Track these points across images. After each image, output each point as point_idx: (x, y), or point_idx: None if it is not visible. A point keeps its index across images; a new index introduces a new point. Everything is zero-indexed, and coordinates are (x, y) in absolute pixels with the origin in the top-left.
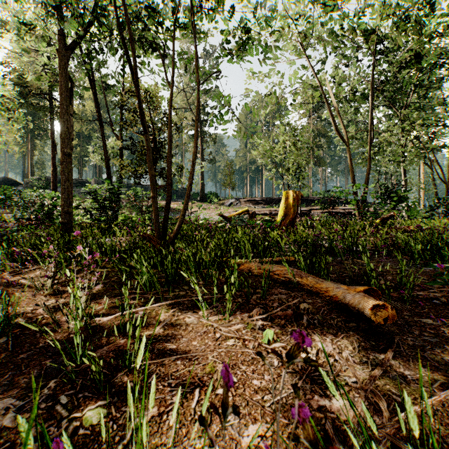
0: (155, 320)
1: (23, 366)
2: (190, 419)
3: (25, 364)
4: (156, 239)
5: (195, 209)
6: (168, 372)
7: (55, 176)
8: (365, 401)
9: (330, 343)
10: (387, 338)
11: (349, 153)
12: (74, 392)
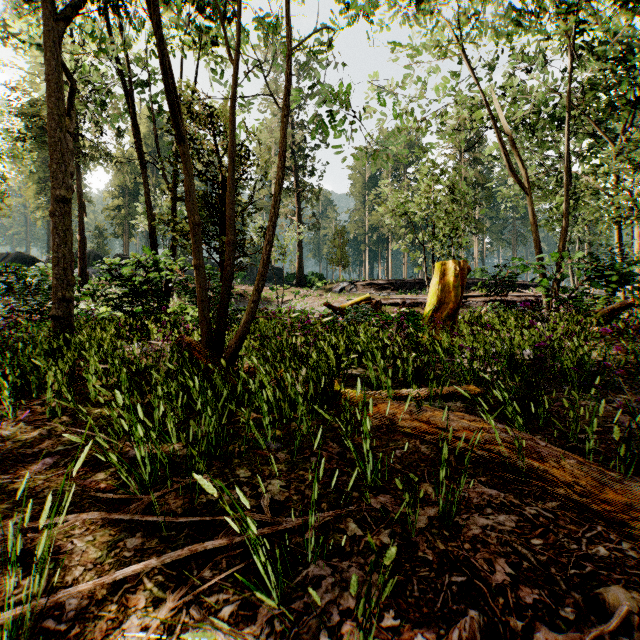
0: None
1: None
2: None
3: None
4: (203, 348)
5: (289, 297)
6: None
7: (84, 249)
8: None
9: None
10: None
11: (531, 207)
12: None
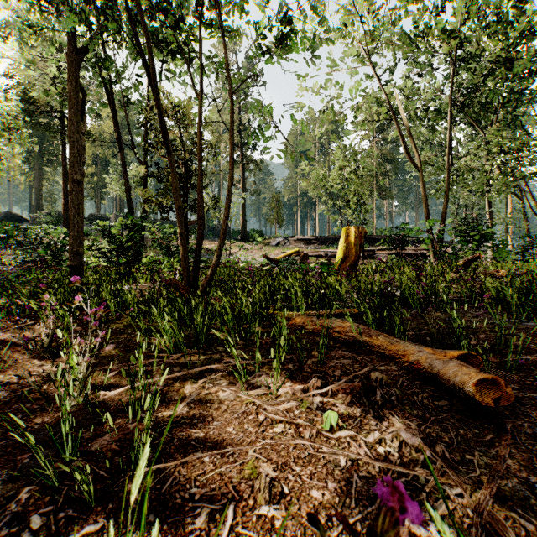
0: (178, 395)
1: None
2: None
3: None
4: (185, 286)
5: (235, 250)
6: (191, 476)
7: (67, 210)
8: (482, 532)
9: (416, 431)
10: (494, 423)
11: (421, 182)
12: (54, 508)
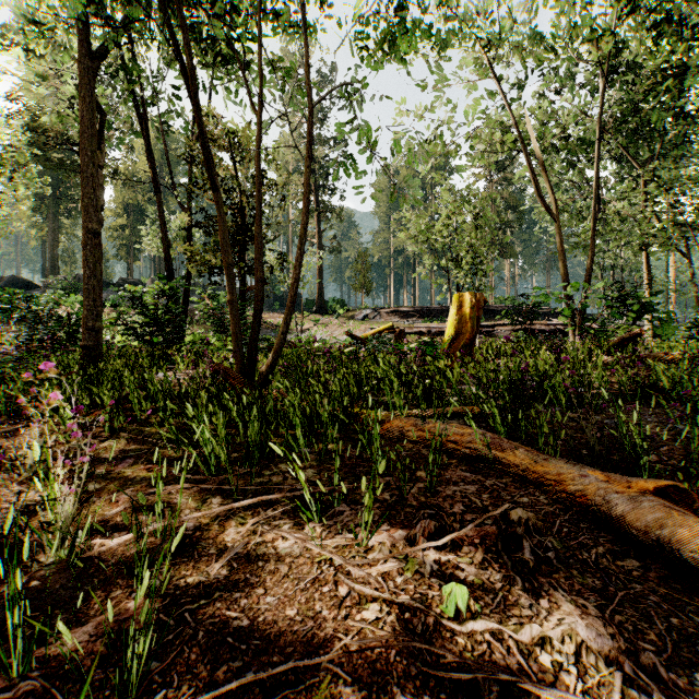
0: (215, 546)
1: None
2: None
3: None
4: (237, 375)
5: (309, 325)
6: None
7: None
8: None
9: (598, 620)
10: None
11: (557, 234)
12: None
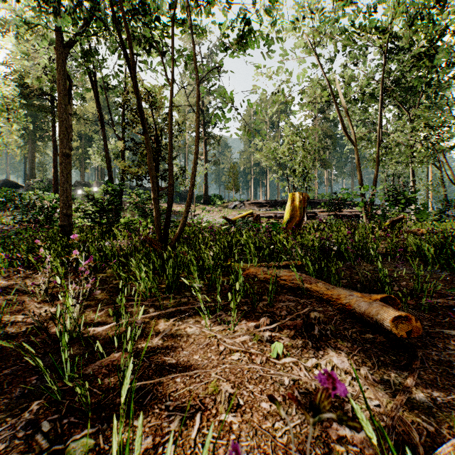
0: (154, 331)
1: (6, 384)
2: (189, 453)
3: (8, 381)
4: (158, 242)
5: (198, 212)
6: (166, 392)
7: (56, 178)
8: (392, 432)
9: (345, 358)
10: (408, 352)
11: (356, 155)
12: (59, 416)
